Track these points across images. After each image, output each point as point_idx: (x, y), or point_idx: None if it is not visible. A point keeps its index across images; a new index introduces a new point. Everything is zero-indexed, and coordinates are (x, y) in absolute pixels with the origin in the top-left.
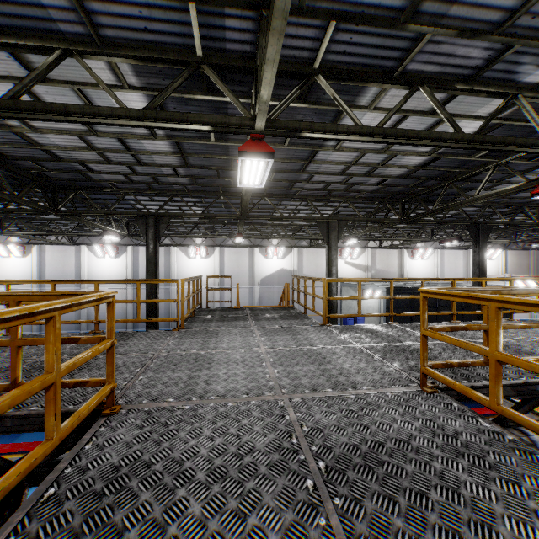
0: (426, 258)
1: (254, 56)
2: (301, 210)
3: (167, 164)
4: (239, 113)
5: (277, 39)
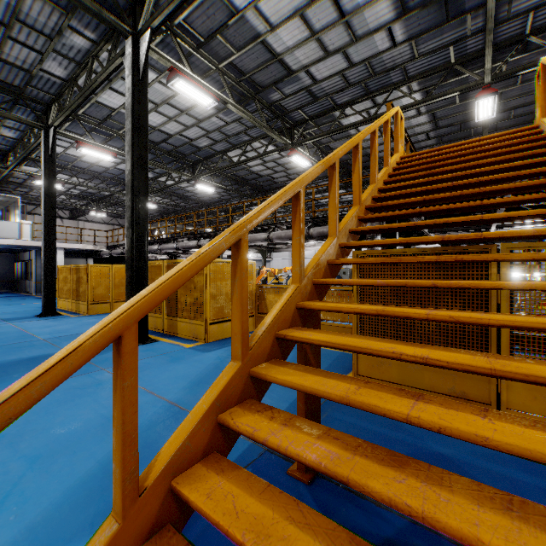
0: None
1: (484, 48)
2: None
3: (422, 132)
4: (476, 79)
5: (489, 48)
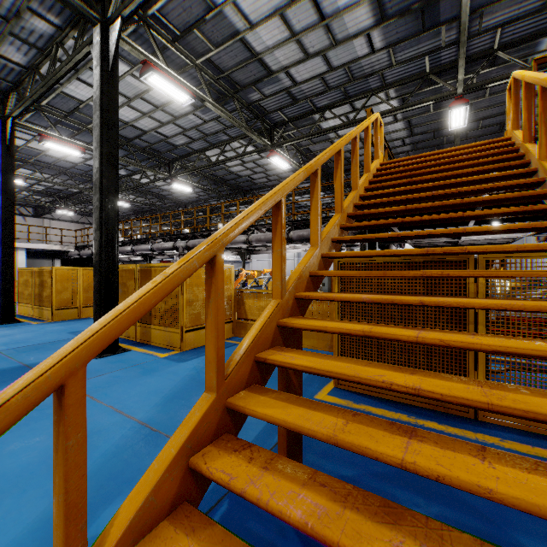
0: None
1: (457, 59)
2: None
3: (398, 138)
4: (449, 89)
5: (462, 60)
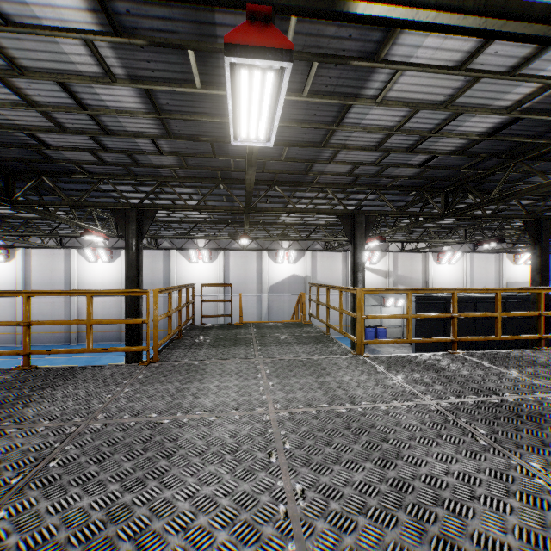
0: (454, 262)
1: None
2: (317, 205)
3: (142, 134)
4: (233, 23)
5: None
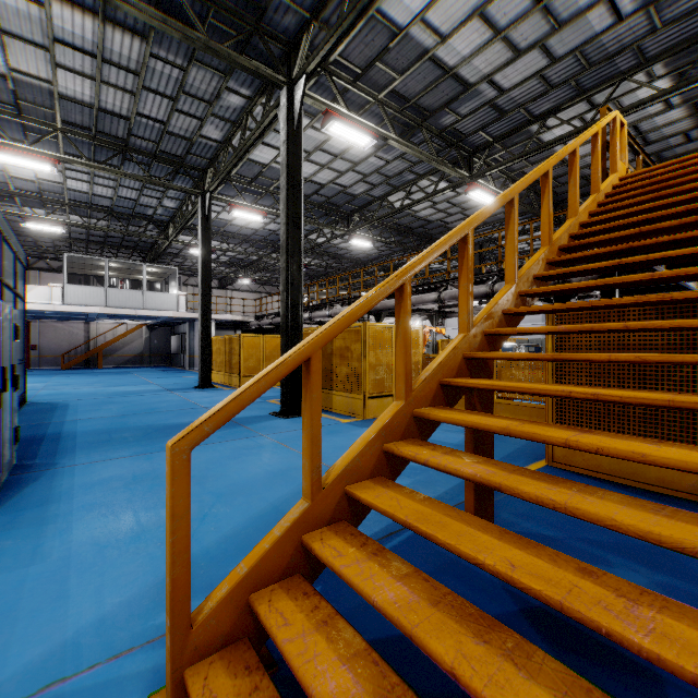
0: None
1: None
2: None
3: (675, 133)
4: None
5: None
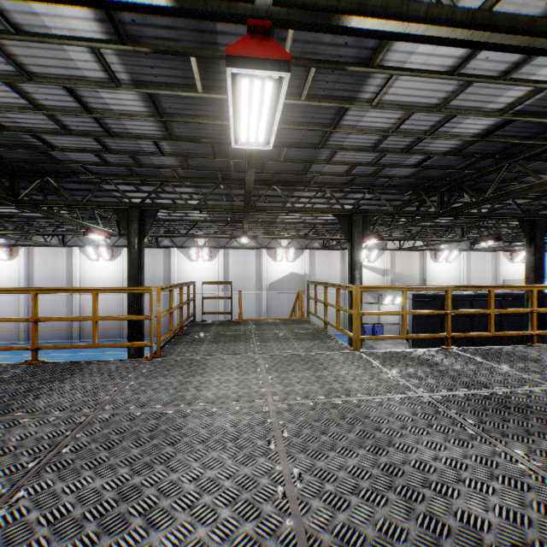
0: (451, 260)
1: None
2: (315, 205)
3: (145, 135)
4: (234, 31)
5: None
